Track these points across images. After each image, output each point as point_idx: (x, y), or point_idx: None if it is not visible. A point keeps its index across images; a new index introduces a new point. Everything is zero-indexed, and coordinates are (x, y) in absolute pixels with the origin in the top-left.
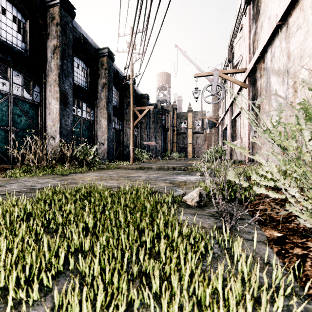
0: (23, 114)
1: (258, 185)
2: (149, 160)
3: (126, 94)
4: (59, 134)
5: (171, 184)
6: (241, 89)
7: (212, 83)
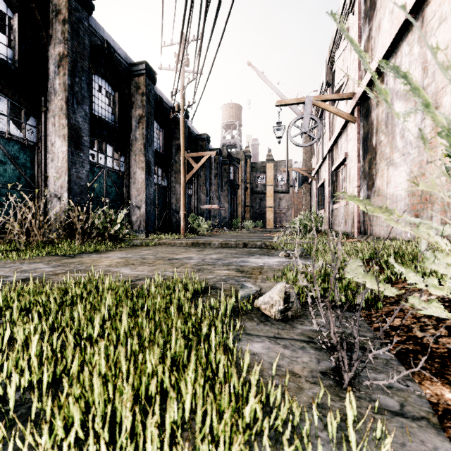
0: (9, 160)
1: (421, 296)
2: (210, 231)
3: (174, 134)
4: (68, 192)
5: (238, 272)
6: (346, 125)
7: (303, 115)
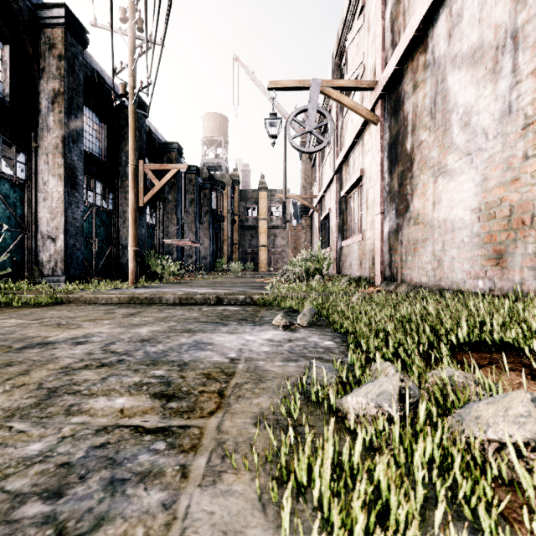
0: None
1: None
2: (181, 276)
3: (124, 134)
4: None
5: (155, 403)
6: (361, 132)
7: (308, 106)
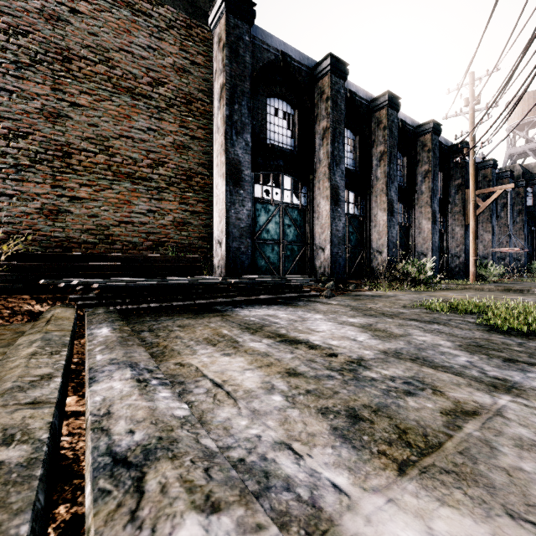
0: (354, 231)
1: None
2: (500, 278)
3: (453, 173)
4: (387, 248)
5: None
6: None
7: None
